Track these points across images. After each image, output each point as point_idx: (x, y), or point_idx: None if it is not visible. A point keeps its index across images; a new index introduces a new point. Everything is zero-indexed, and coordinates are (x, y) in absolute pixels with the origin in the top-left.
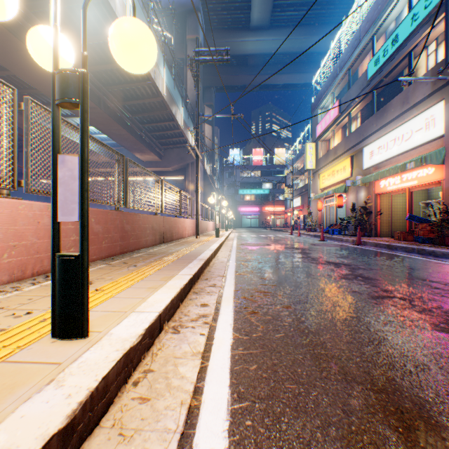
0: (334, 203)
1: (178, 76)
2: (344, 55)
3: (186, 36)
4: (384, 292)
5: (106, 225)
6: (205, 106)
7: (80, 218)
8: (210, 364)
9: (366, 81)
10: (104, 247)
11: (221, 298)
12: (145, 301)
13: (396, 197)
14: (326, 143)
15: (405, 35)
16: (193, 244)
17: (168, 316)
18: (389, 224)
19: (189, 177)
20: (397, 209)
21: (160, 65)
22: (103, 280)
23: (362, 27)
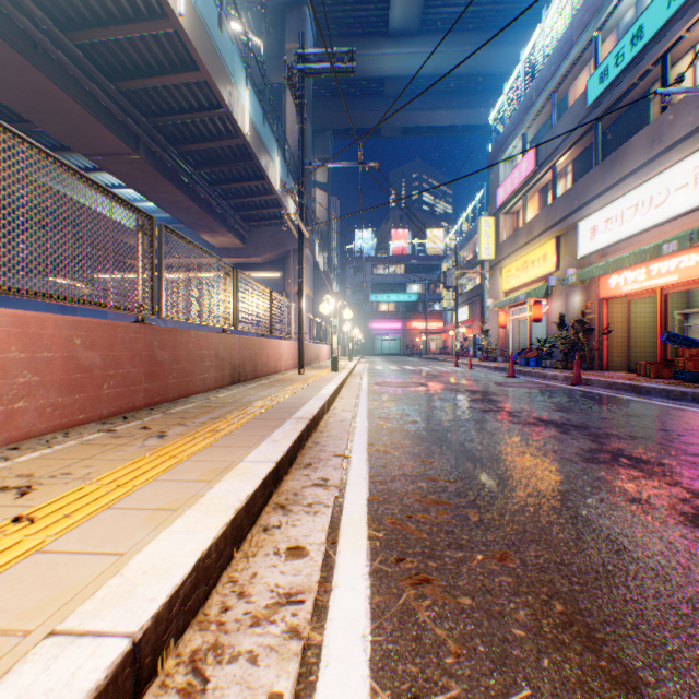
0: (526, 314)
1: (272, 107)
2: (544, 69)
3: (285, 46)
4: None
5: (113, 351)
6: (316, 160)
7: None
8: None
9: (584, 110)
10: (106, 395)
11: (338, 524)
12: (118, 571)
13: (633, 304)
14: (513, 217)
15: (657, 25)
16: (291, 385)
17: (182, 619)
18: (622, 350)
19: (289, 272)
20: (636, 324)
21: (239, 84)
22: (61, 482)
23: (577, 21)
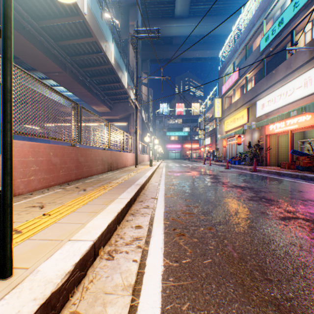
0: (235, 141)
1: (123, 50)
2: (242, 35)
3: (129, 23)
4: (288, 213)
5: (63, 158)
6: (142, 73)
7: (1, 151)
8: (141, 302)
9: (259, 53)
10: (61, 175)
11: (153, 219)
12: (83, 227)
13: (280, 137)
14: (229, 99)
15: (289, 18)
16: (133, 171)
17: (104, 241)
18: (275, 157)
19: (131, 123)
20: (281, 146)
21: (109, 41)
22: (53, 204)
23: (256, 14)
